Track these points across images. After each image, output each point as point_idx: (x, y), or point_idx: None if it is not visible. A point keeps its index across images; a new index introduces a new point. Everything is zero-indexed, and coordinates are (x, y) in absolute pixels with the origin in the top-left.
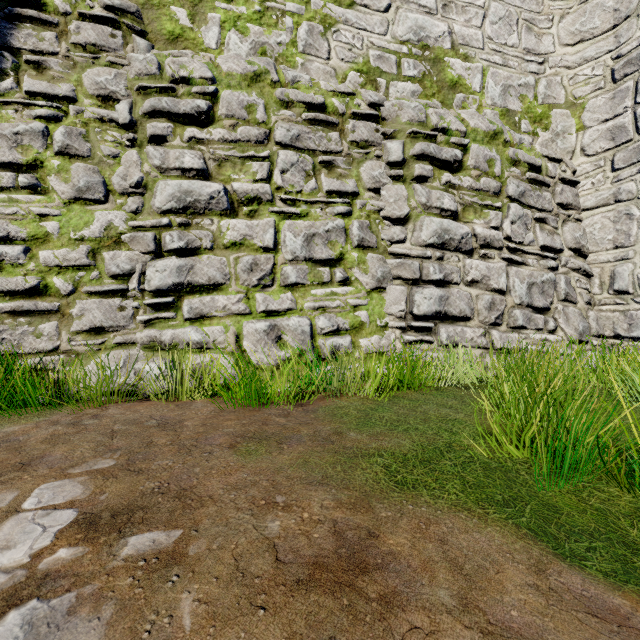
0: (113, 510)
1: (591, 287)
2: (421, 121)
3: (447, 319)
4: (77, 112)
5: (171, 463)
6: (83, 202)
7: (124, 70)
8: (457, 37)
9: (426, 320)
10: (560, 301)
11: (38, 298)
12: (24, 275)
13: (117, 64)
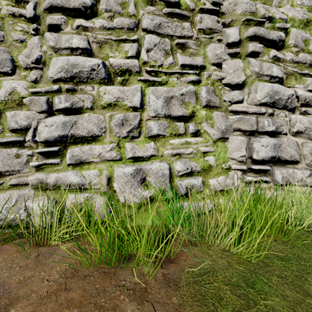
0: None
1: None
2: (252, 12)
3: (279, 162)
4: None
5: None
6: None
7: None
8: None
9: (262, 163)
10: None
11: None
12: None
13: None
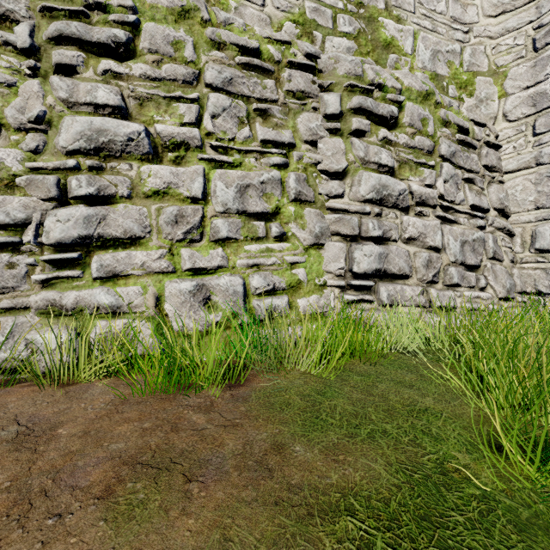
0: None
1: (513, 246)
2: (358, 75)
3: (386, 277)
4: None
5: None
6: None
7: None
8: None
9: (365, 278)
10: (488, 259)
11: None
12: None
13: None
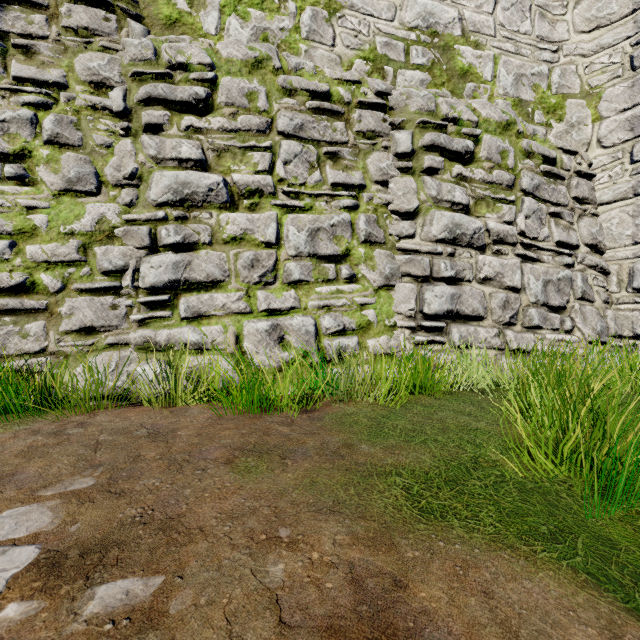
0: (83, 546)
1: (608, 285)
2: (431, 110)
3: (459, 318)
4: (68, 99)
5: (158, 483)
6: (74, 194)
7: (118, 55)
8: (468, 24)
9: (437, 319)
10: (577, 300)
11: (25, 296)
12: (10, 271)
13: (111, 49)
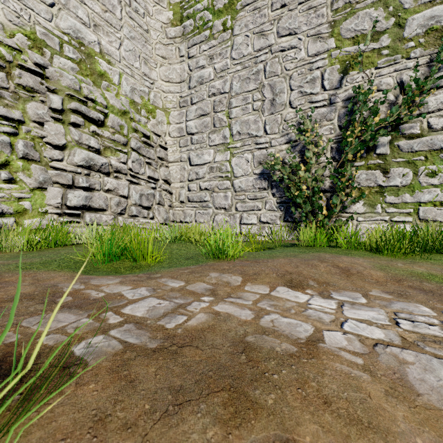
0: None
1: (172, 199)
2: (76, 89)
3: (91, 210)
4: None
5: None
6: None
7: None
8: (104, 48)
9: (77, 210)
10: (157, 204)
11: None
12: None
13: None
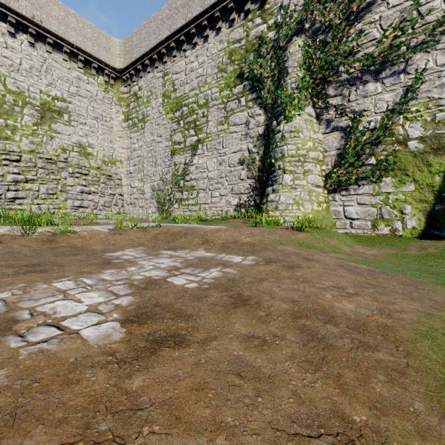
0: None
1: (124, 203)
2: (78, 164)
3: (83, 207)
4: None
5: None
6: None
7: None
8: (90, 143)
9: (77, 207)
10: (114, 205)
11: None
12: None
13: None
